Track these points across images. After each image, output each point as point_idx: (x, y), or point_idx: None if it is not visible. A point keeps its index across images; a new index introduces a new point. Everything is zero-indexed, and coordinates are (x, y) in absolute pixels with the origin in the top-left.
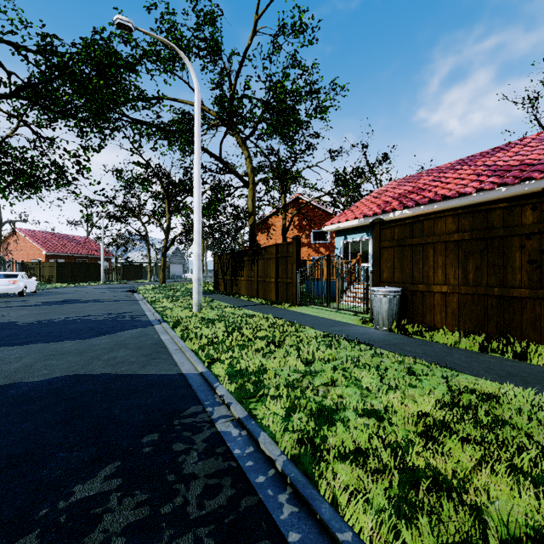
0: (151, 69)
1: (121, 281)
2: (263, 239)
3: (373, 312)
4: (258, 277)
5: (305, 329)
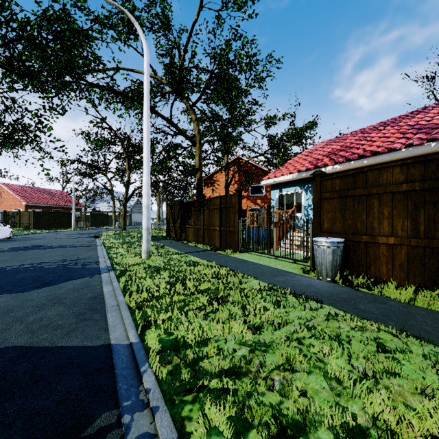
0: (104, 33)
1: (89, 228)
2: (209, 192)
3: (316, 262)
4: (204, 225)
5: (248, 279)
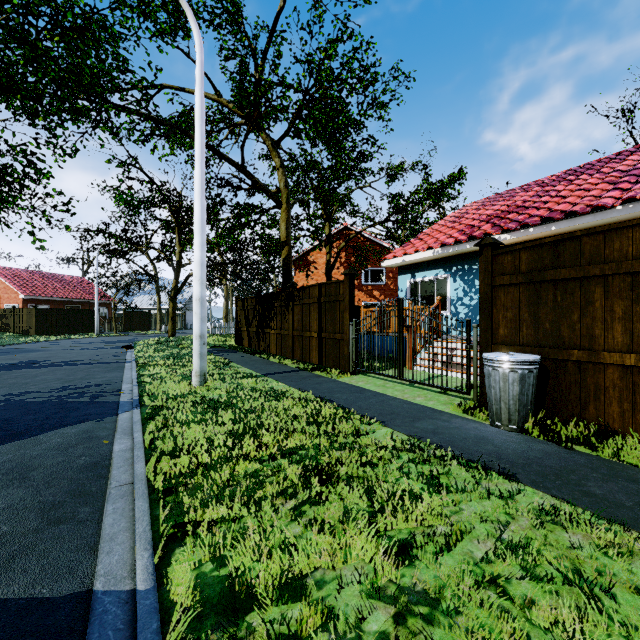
0: (131, 18)
1: (122, 333)
2: (302, 279)
3: (489, 396)
4: (294, 330)
5: (371, 426)
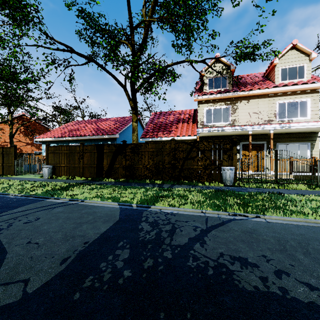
0: None
1: None
2: None
3: (43, 173)
4: None
5: (14, 180)
